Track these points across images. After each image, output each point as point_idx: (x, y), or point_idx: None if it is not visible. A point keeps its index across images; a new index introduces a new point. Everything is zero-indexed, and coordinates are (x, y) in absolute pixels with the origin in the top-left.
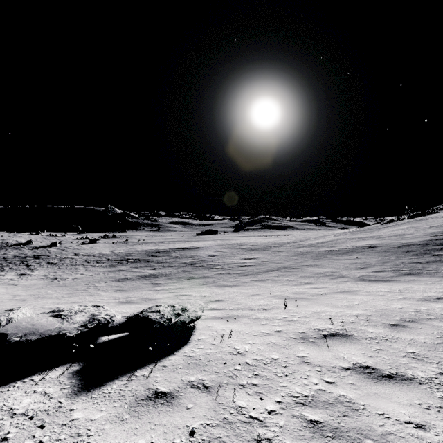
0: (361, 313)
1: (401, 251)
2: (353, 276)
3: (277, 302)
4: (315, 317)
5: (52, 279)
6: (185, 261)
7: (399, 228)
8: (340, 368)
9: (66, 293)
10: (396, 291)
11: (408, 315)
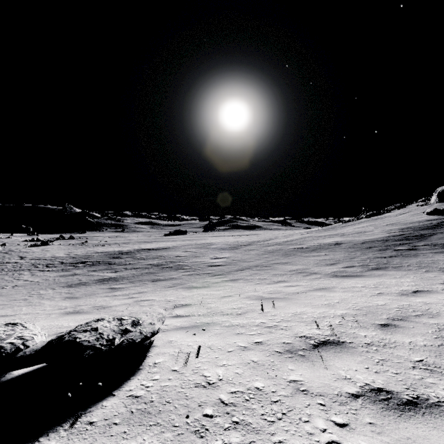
0: (346, 313)
1: (365, 247)
2: (325, 272)
3: (252, 303)
4: (297, 320)
5: None
6: (151, 263)
7: (360, 226)
8: (348, 396)
9: None
10: (371, 286)
11: (394, 312)
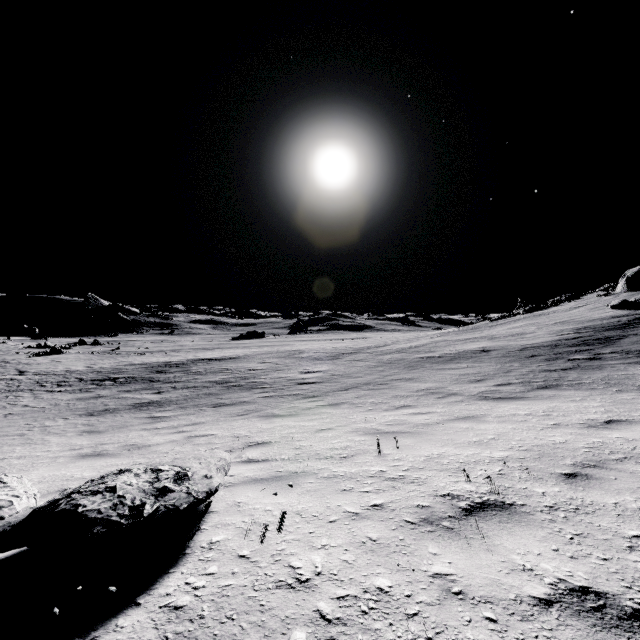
0: (508, 456)
1: (525, 356)
2: (469, 393)
3: (363, 441)
4: (434, 468)
5: None
6: (212, 379)
7: (516, 326)
8: (533, 603)
9: None
10: (540, 414)
11: (581, 454)
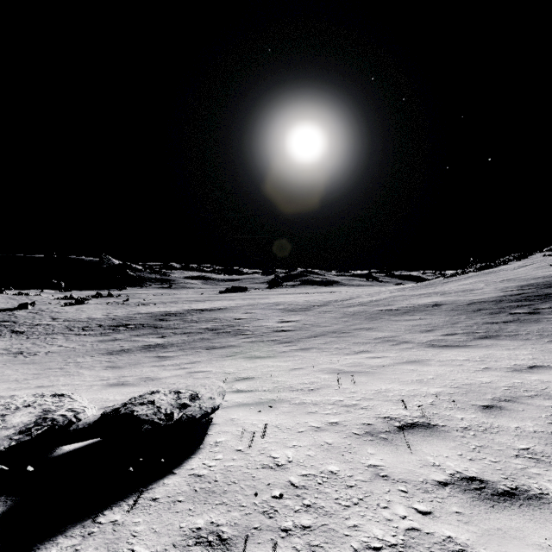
0: (441, 391)
1: (471, 309)
2: (419, 341)
3: (327, 378)
4: (380, 399)
5: (16, 354)
6: (205, 326)
7: (466, 283)
8: (434, 483)
9: (32, 373)
10: (476, 359)
11: (501, 391)
